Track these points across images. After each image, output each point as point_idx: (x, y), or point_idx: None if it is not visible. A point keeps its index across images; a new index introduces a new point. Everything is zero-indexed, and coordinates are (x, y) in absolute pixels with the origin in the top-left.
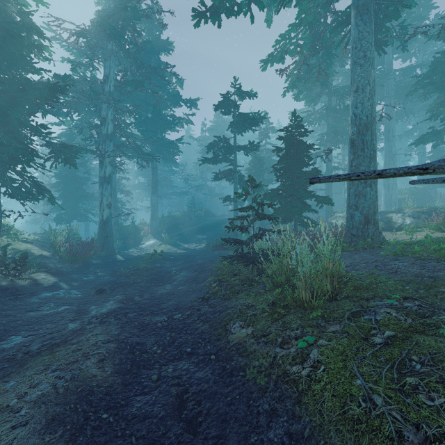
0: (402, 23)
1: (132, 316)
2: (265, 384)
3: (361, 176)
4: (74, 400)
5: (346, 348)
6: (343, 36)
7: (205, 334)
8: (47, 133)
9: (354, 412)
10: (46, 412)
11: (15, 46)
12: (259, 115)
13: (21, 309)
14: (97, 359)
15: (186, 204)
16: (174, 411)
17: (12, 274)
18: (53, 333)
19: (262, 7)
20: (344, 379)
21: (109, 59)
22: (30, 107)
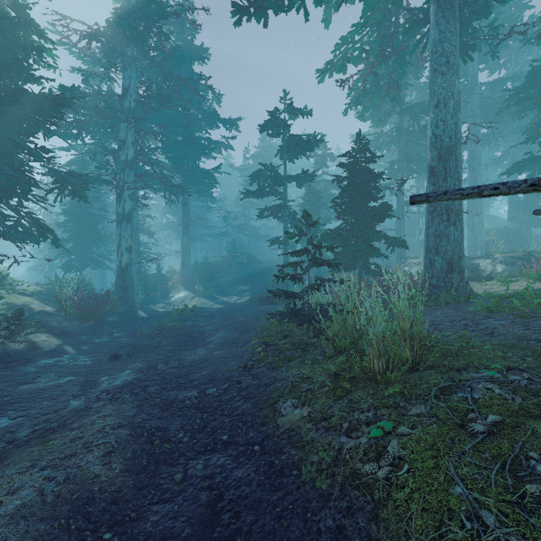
0: (492, 23)
1: (153, 391)
2: (328, 489)
3: (500, 190)
4: (66, 512)
5: (437, 439)
6: (420, 38)
7: (247, 415)
8: (49, 157)
9: (455, 536)
10: (25, 532)
11: (8, 47)
12: (315, 137)
13: (11, 381)
14: (103, 452)
15: (225, 247)
16: (203, 528)
17: (3, 335)
18: (50, 413)
19: (319, 1)
20: (438, 486)
21: (129, 68)
22: (29, 125)
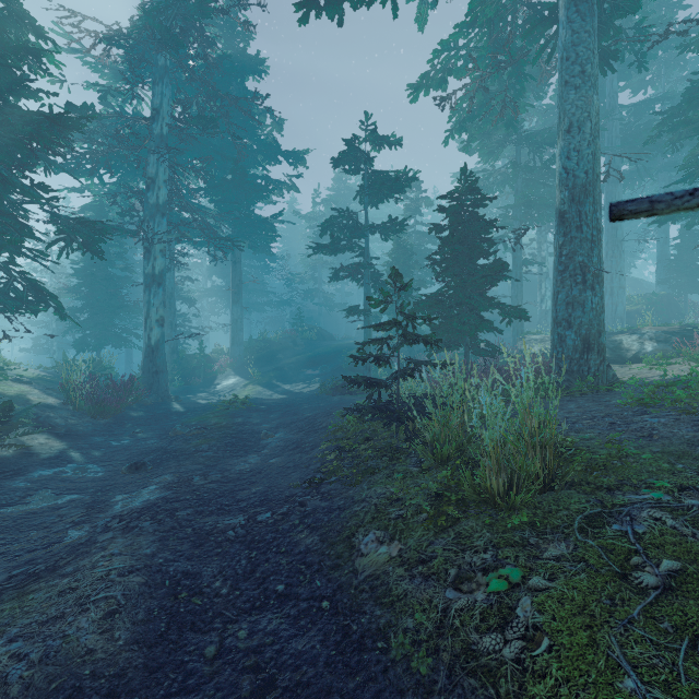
0: (639, 23)
1: (183, 516)
2: (430, 674)
3: None
4: None
5: (589, 598)
6: (545, 42)
7: (312, 553)
8: (51, 198)
9: None
10: None
11: None
12: (406, 174)
13: None
14: (102, 613)
15: (289, 320)
16: None
17: None
18: (37, 550)
19: None
20: (596, 676)
21: (160, 82)
22: (23, 155)
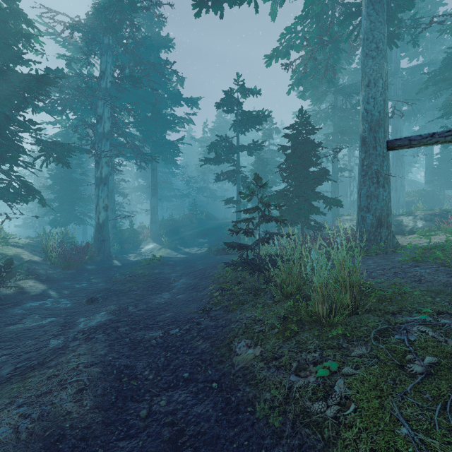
0: (413, 16)
1: (123, 331)
2: (280, 426)
3: None
4: (38, 449)
5: (380, 380)
6: (353, 28)
7: (206, 354)
8: (36, 129)
9: None
10: None
11: (0, 33)
12: (263, 113)
13: (0, 322)
14: (75, 390)
15: (187, 206)
16: None
17: None
18: (31, 352)
19: None
20: (384, 426)
21: (106, 54)
22: (19, 101)
